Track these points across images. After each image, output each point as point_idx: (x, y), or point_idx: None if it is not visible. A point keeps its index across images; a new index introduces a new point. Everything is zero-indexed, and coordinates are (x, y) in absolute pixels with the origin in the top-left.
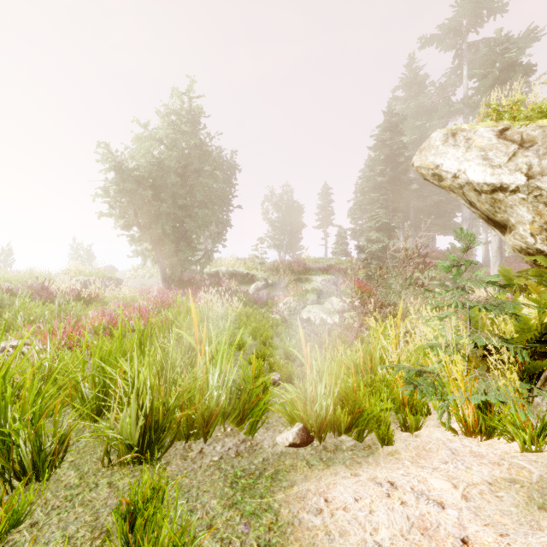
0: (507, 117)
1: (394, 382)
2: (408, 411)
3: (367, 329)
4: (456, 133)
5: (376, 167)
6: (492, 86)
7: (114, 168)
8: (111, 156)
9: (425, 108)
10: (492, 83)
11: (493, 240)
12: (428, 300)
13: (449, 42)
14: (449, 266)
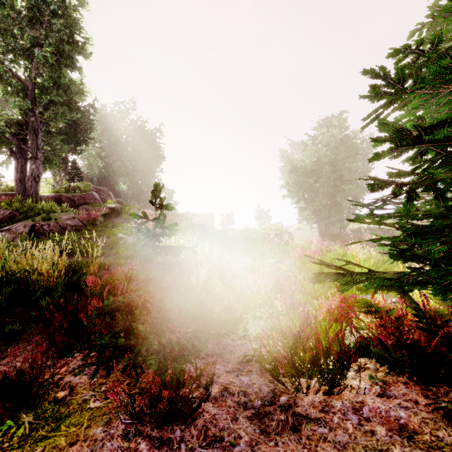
0: None
1: None
2: None
3: None
4: None
5: None
6: None
7: (291, 169)
8: (290, 163)
9: None
10: None
11: None
12: None
13: None
14: None
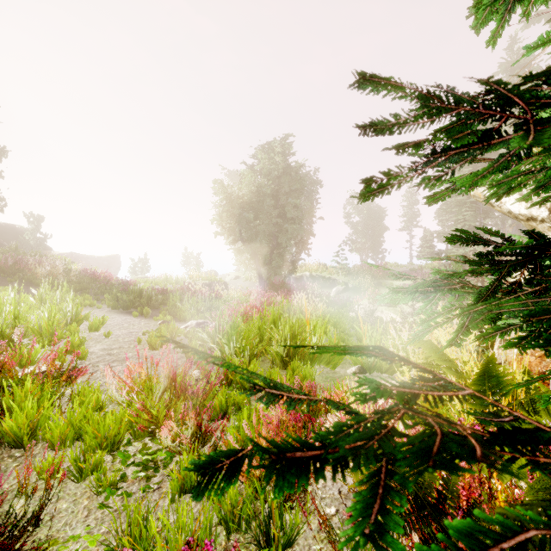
0: None
1: None
2: None
3: None
4: None
5: (463, 169)
6: None
7: (226, 198)
8: (224, 190)
9: None
10: None
11: None
12: None
13: None
14: None
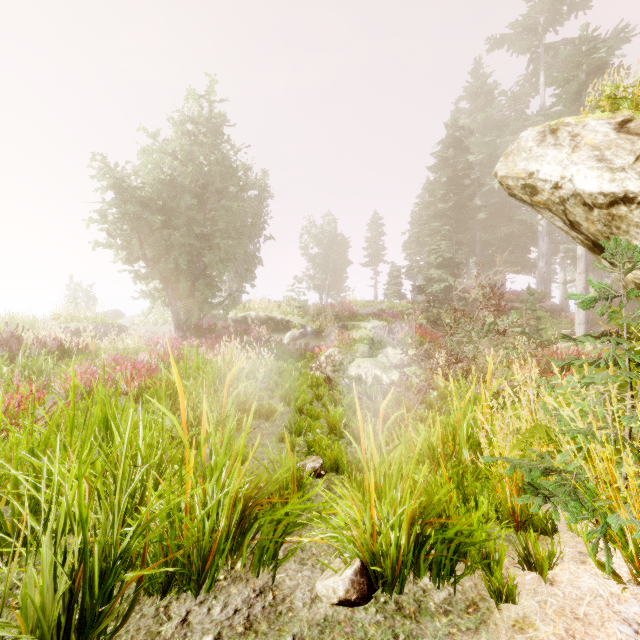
0: (626, 106)
1: (498, 480)
2: (533, 538)
3: (436, 390)
4: (558, 129)
5: (437, 190)
6: (577, 93)
7: (112, 187)
8: (109, 171)
9: (494, 123)
10: (577, 89)
11: (578, 279)
12: (508, 351)
13: (522, 43)
14: (592, 300)
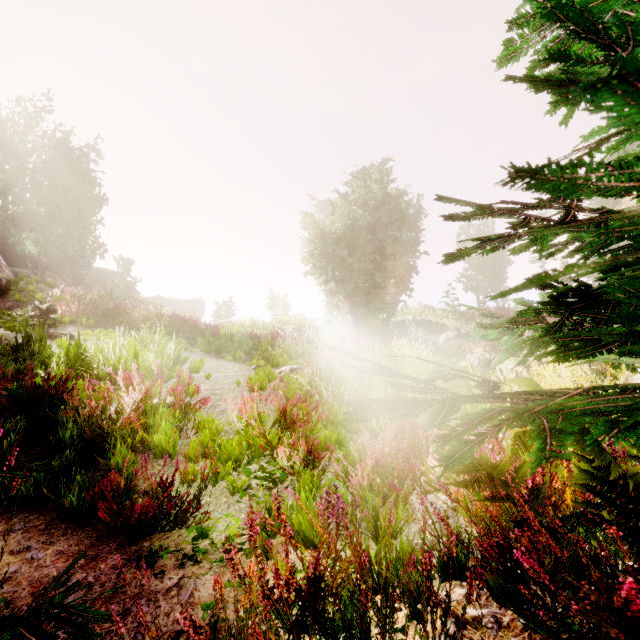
0: None
1: None
2: None
3: None
4: None
5: None
6: None
7: (317, 234)
8: (316, 225)
9: None
10: None
11: None
12: None
13: None
14: None
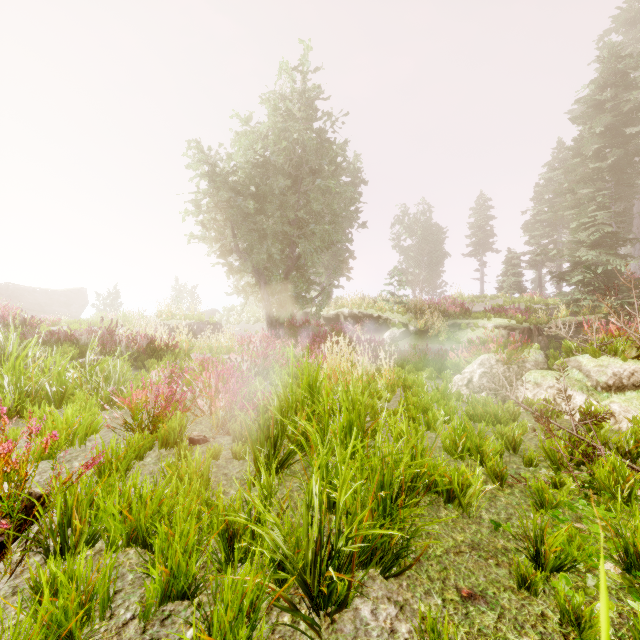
0: None
1: None
2: None
3: None
4: None
5: (589, 145)
6: None
7: (206, 174)
8: (202, 157)
9: None
10: None
11: None
12: None
13: None
14: None
